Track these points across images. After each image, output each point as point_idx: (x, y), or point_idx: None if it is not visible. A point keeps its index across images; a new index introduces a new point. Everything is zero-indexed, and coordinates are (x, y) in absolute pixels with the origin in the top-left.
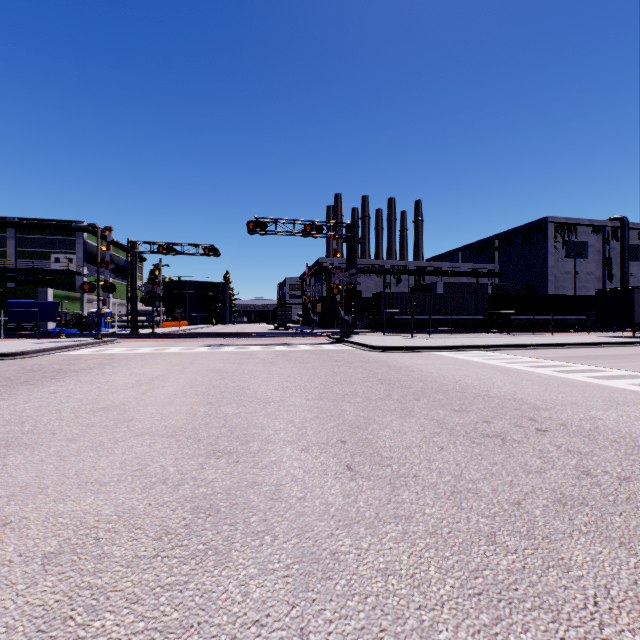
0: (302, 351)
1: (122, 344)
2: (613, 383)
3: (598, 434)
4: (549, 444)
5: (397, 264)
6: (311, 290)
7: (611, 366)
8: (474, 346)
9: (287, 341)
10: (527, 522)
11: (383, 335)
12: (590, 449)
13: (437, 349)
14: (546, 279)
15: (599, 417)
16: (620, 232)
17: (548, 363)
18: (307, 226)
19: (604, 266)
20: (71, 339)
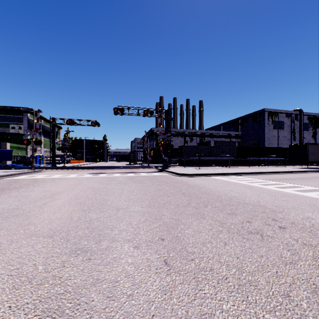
0: (142, 176)
1: (45, 172)
2: (309, 194)
3: (316, 230)
4: (290, 238)
5: (191, 131)
6: (147, 144)
7: (303, 184)
8: (231, 173)
9: (134, 170)
10: (301, 317)
11: (184, 167)
12: (316, 242)
13: (212, 175)
14: (264, 139)
15: (311, 217)
16: (299, 116)
17: (271, 182)
18: (145, 111)
19: (291, 133)
20: (17, 170)
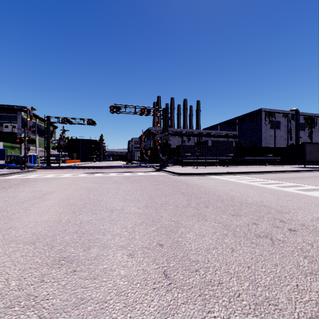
0: (139, 176)
1: (38, 172)
2: (312, 193)
3: None
4: (304, 243)
5: (188, 131)
6: (144, 143)
7: (304, 183)
8: (230, 172)
9: (131, 170)
10: None
11: (182, 167)
12: None
13: (211, 174)
14: (261, 139)
15: None
16: (295, 116)
17: (271, 182)
18: (142, 109)
19: (288, 133)
20: (9, 169)
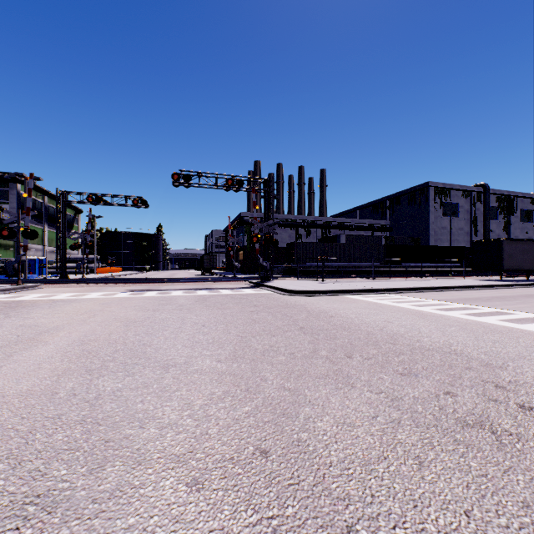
0: (222, 295)
1: (43, 290)
2: (532, 327)
3: None
4: None
5: (307, 219)
6: (233, 240)
7: (511, 308)
8: (380, 289)
9: (210, 286)
10: None
11: (297, 280)
12: None
13: (348, 292)
14: (428, 233)
15: None
16: (483, 196)
17: (453, 305)
18: (229, 180)
19: (471, 223)
20: None
